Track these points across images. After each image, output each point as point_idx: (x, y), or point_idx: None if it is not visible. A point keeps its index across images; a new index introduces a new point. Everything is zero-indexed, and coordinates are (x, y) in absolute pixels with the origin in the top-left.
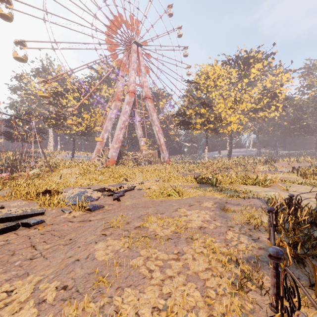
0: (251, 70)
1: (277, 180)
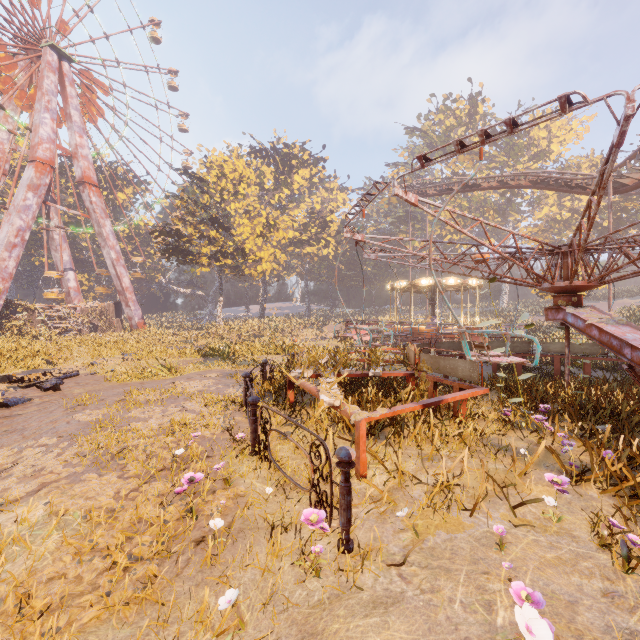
0: (294, 176)
1: (306, 345)
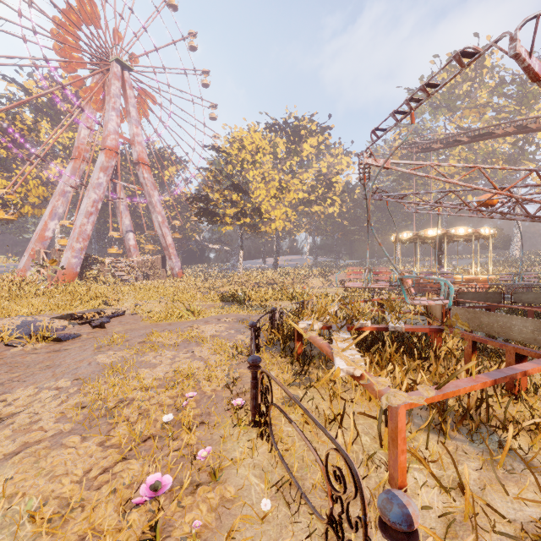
0: (303, 145)
1: (314, 293)
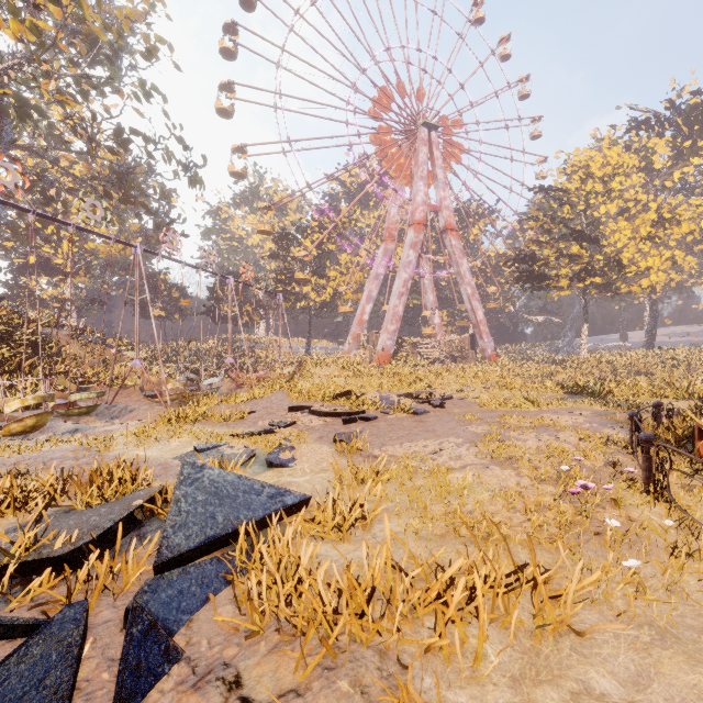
0: None
1: None
